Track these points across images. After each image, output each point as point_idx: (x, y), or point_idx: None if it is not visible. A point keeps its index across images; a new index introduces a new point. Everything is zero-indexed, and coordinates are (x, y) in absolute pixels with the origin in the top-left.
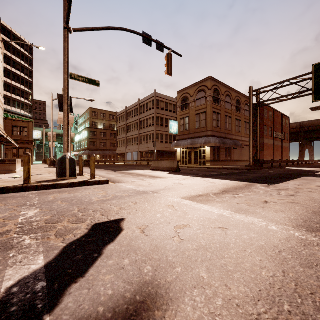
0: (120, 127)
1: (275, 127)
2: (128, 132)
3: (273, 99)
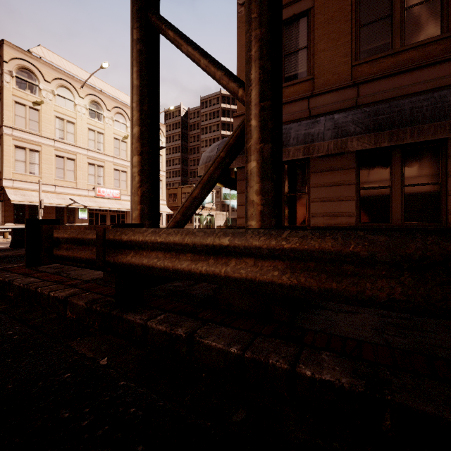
0: None
1: None
2: None
3: None
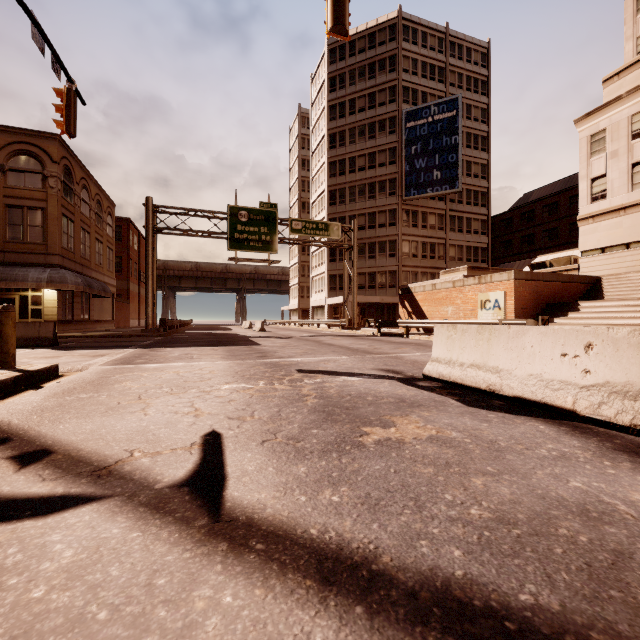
0: None
1: (141, 264)
2: None
3: (184, 230)
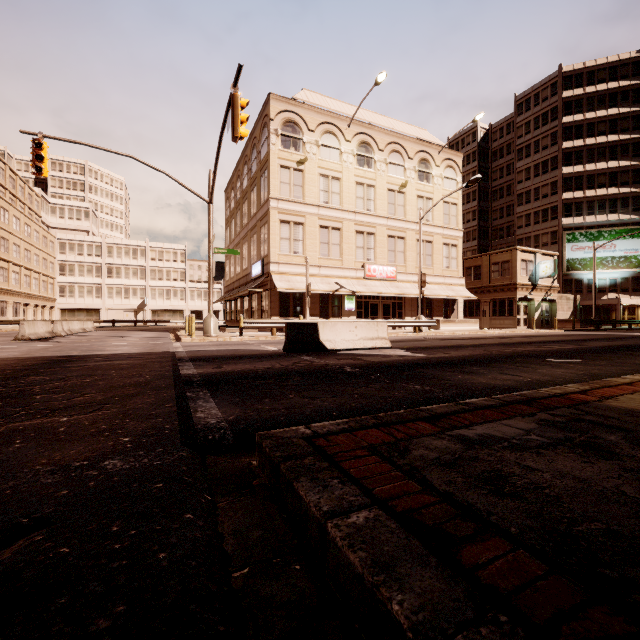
0: None
1: None
2: None
3: None
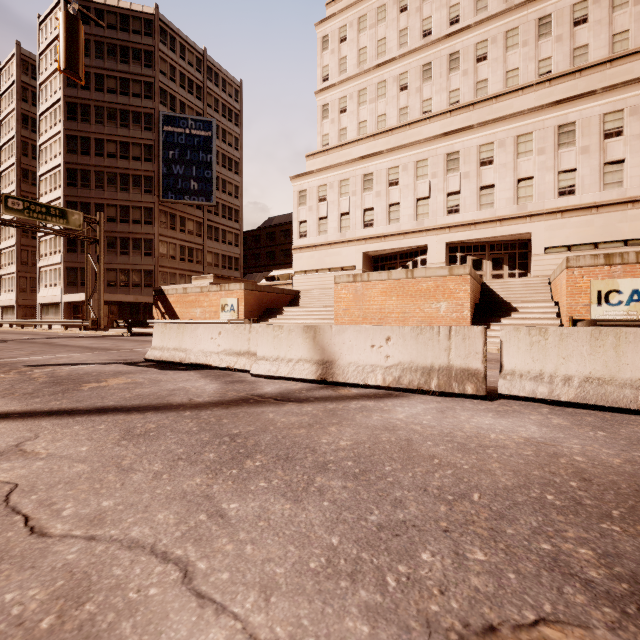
0: None
1: None
2: None
3: None
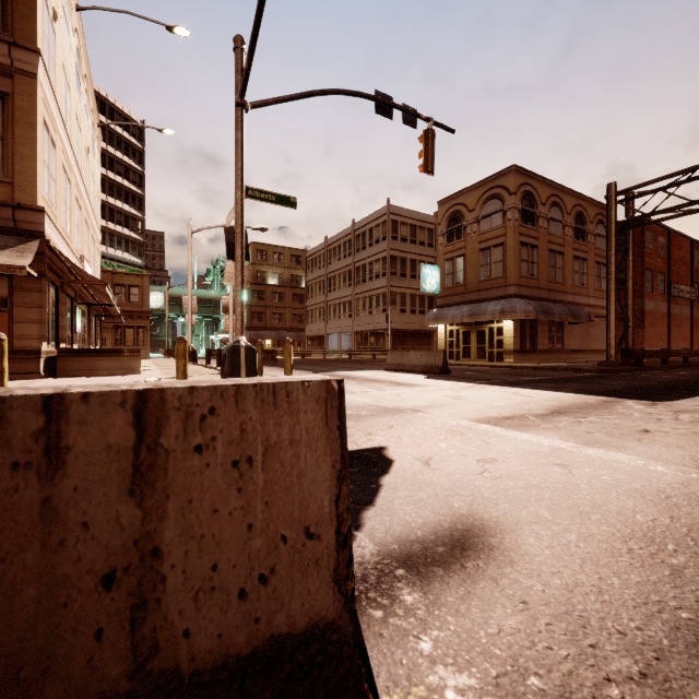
0: (313, 280)
1: (673, 273)
2: (330, 292)
3: (668, 209)
